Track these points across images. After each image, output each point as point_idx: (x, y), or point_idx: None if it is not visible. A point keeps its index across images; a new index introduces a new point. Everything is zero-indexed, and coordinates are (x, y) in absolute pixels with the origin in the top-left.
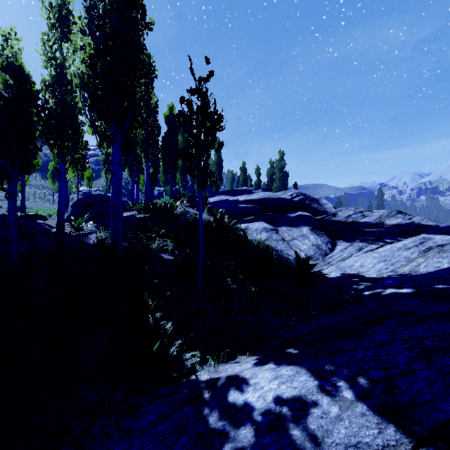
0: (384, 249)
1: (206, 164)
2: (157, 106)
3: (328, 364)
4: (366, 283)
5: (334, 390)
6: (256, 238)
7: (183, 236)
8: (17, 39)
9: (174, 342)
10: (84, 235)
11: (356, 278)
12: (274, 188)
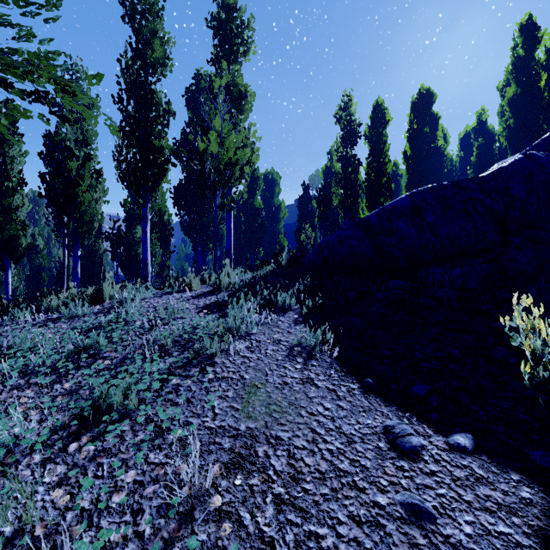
0: None
1: None
2: None
3: None
4: None
5: None
6: None
7: None
8: (485, 112)
9: None
10: None
11: None
12: None
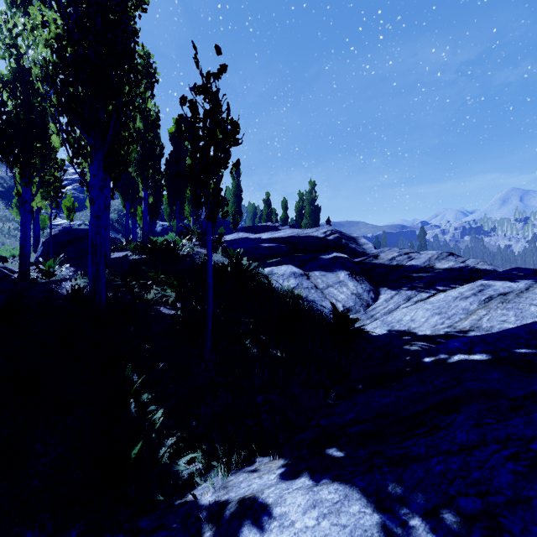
0: (438, 299)
1: (217, 188)
2: (158, 119)
3: (392, 483)
4: (420, 343)
5: (406, 535)
6: (282, 285)
7: (188, 284)
8: None
9: (164, 441)
10: (56, 282)
11: (407, 336)
12: (304, 224)
